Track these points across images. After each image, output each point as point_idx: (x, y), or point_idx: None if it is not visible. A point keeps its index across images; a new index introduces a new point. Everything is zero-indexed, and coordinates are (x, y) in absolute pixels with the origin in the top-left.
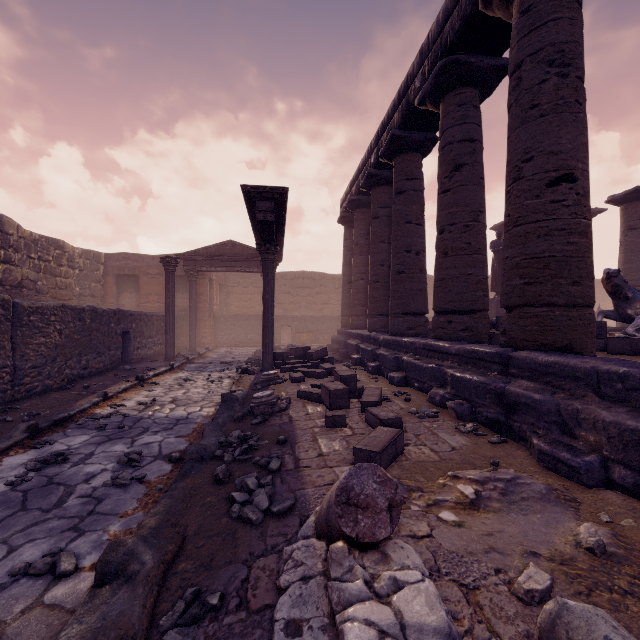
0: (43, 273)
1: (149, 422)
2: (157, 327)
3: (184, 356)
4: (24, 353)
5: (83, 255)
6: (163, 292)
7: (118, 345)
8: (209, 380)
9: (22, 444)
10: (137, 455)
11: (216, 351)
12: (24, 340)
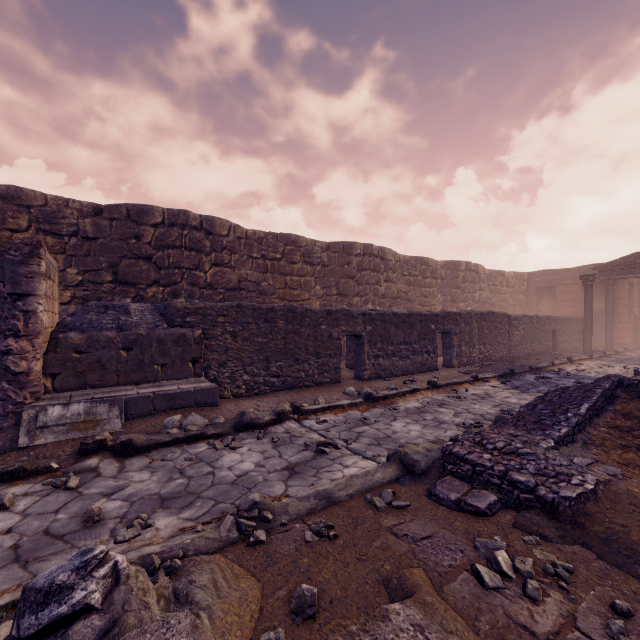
0: (493, 293)
1: (583, 376)
2: (575, 328)
3: (600, 352)
4: (511, 339)
5: (513, 277)
6: (577, 298)
7: (549, 339)
8: (625, 367)
9: (528, 372)
10: (582, 382)
11: (636, 352)
12: (511, 332)
